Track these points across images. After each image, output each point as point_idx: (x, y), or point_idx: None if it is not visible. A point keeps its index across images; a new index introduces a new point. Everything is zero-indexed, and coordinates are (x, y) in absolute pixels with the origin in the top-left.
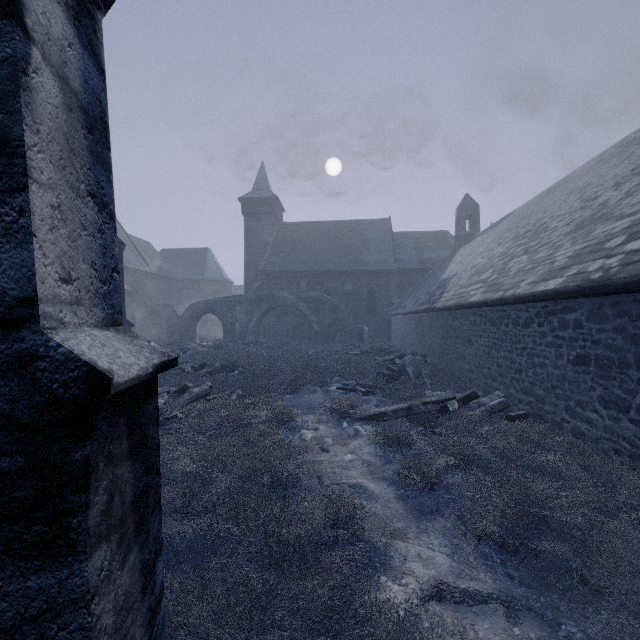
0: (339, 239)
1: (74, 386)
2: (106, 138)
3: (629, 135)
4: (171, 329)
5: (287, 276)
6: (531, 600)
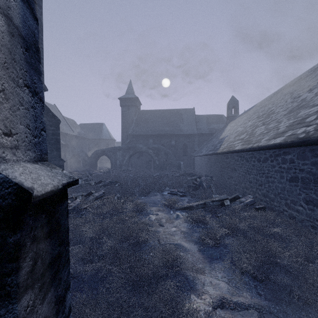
0: (168, 118)
1: (8, 198)
2: (38, 56)
3: (315, 65)
4: (85, 163)
5: (143, 137)
6: (271, 308)
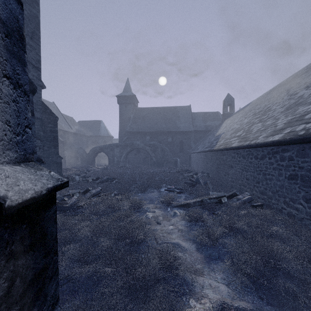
0: (165, 116)
1: None
2: (22, 44)
3: None
4: (83, 160)
5: (140, 134)
6: None
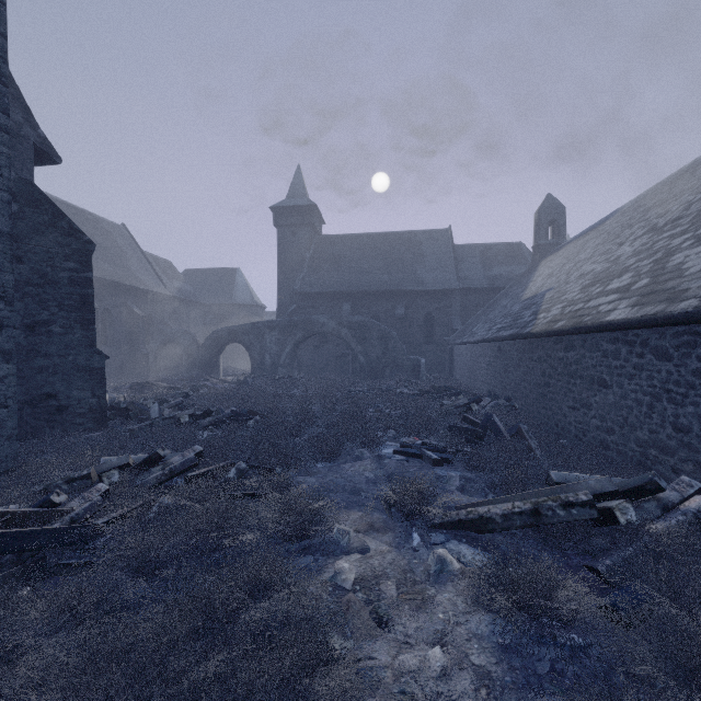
0: (389, 254)
1: None
2: None
3: None
4: (191, 361)
5: (327, 298)
6: None
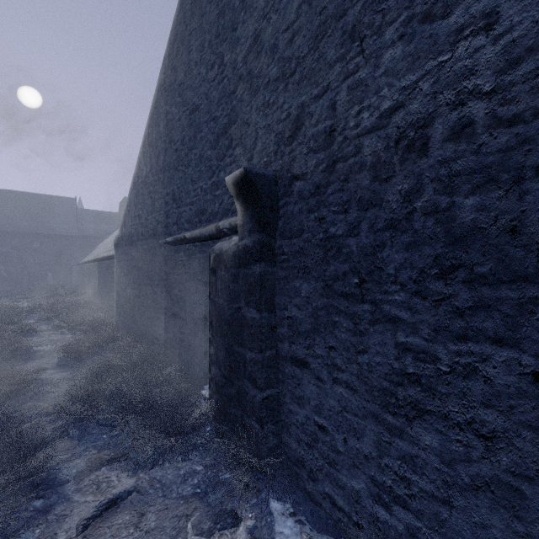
0: (28, 208)
1: None
2: None
3: None
4: None
5: None
6: None
